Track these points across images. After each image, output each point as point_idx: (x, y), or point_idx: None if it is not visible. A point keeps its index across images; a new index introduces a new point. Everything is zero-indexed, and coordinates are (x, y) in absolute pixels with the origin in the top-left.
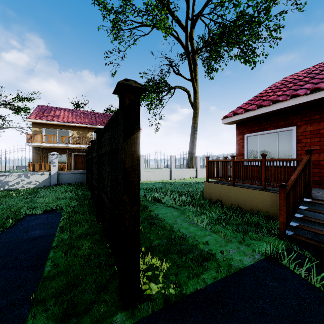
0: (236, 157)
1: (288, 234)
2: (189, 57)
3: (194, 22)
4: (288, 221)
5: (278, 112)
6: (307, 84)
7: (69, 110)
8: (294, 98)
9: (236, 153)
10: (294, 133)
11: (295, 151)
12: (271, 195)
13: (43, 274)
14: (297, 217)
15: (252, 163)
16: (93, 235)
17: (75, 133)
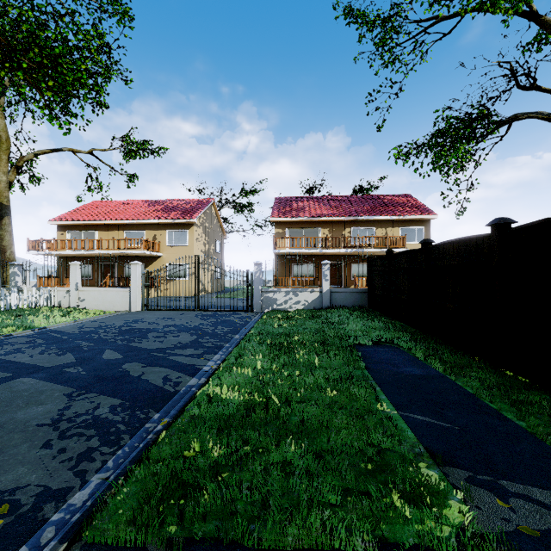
0: None
1: None
2: None
3: None
4: None
5: None
6: None
7: (312, 198)
8: None
9: None
10: None
11: None
12: None
13: (525, 429)
14: None
15: None
16: (527, 390)
17: (325, 232)
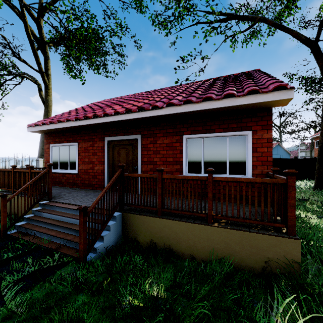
0: (44, 164)
1: (9, 233)
2: (33, 46)
3: (42, 9)
4: (13, 223)
5: (67, 129)
6: (84, 112)
7: None
8: (69, 122)
9: (45, 161)
10: (77, 148)
11: (77, 162)
12: (32, 200)
13: None
14: (26, 217)
15: (55, 170)
16: None
17: None
